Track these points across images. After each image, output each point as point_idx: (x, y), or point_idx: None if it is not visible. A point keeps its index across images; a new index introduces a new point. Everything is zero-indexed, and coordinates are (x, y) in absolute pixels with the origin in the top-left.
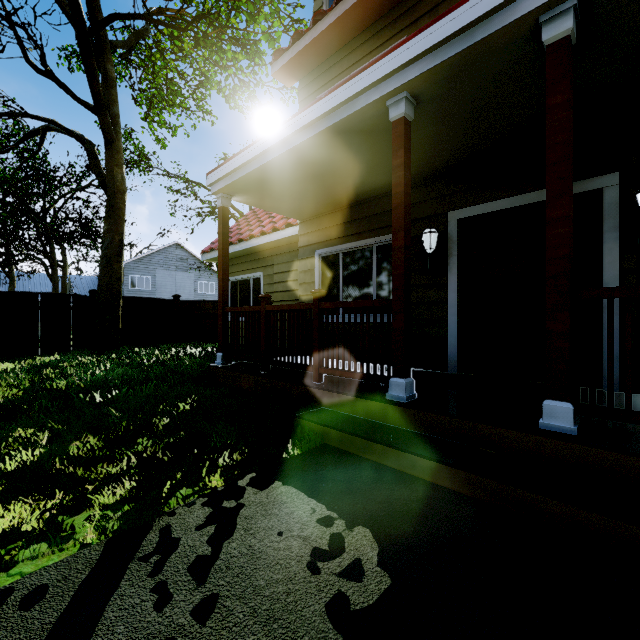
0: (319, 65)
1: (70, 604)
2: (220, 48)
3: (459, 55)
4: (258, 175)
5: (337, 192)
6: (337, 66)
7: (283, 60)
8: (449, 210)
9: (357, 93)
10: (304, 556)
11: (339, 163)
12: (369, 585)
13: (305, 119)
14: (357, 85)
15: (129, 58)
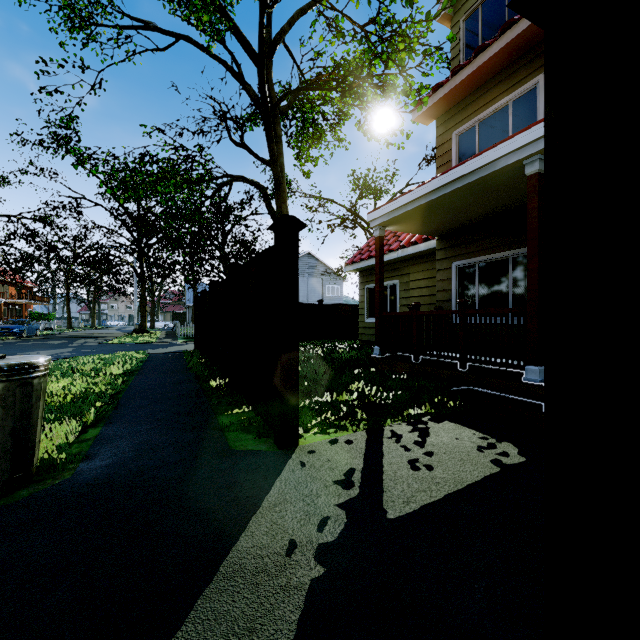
0: (456, 104)
1: (366, 445)
2: (362, 94)
3: None
4: (410, 213)
5: (475, 216)
6: (473, 104)
7: (424, 107)
8: None
9: (498, 158)
10: (473, 447)
11: (479, 198)
12: (513, 459)
13: (453, 175)
14: (498, 152)
15: (285, 113)
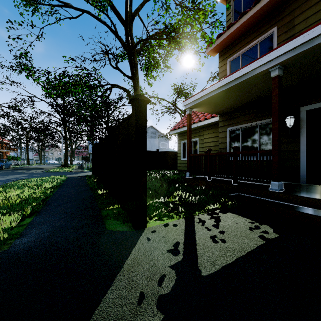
0: (229, 45)
1: (185, 227)
2: (179, 42)
3: (305, 50)
4: (206, 100)
5: (240, 102)
6: (238, 44)
7: (212, 46)
8: (301, 106)
9: (255, 68)
10: (247, 228)
11: (243, 92)
12: (271, 235)
13: (230, 79)
14: (255, 65)
15: (139, 52)
